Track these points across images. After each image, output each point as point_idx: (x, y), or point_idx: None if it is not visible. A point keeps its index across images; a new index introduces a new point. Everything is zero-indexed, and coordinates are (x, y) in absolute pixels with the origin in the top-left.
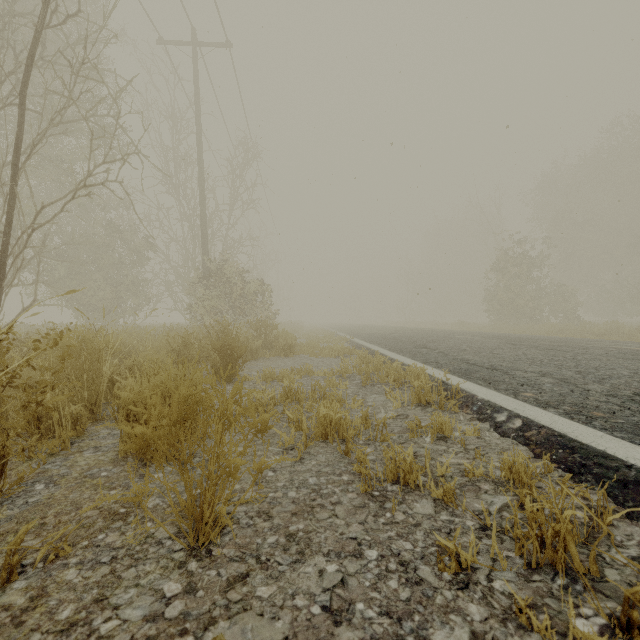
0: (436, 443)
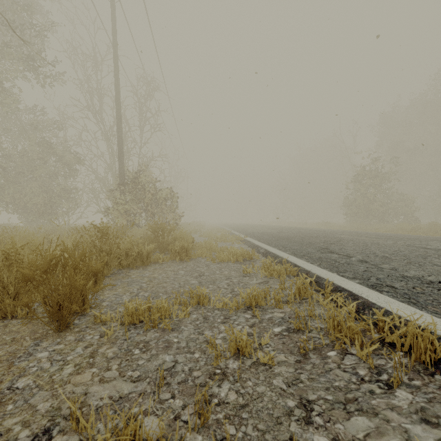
0: None
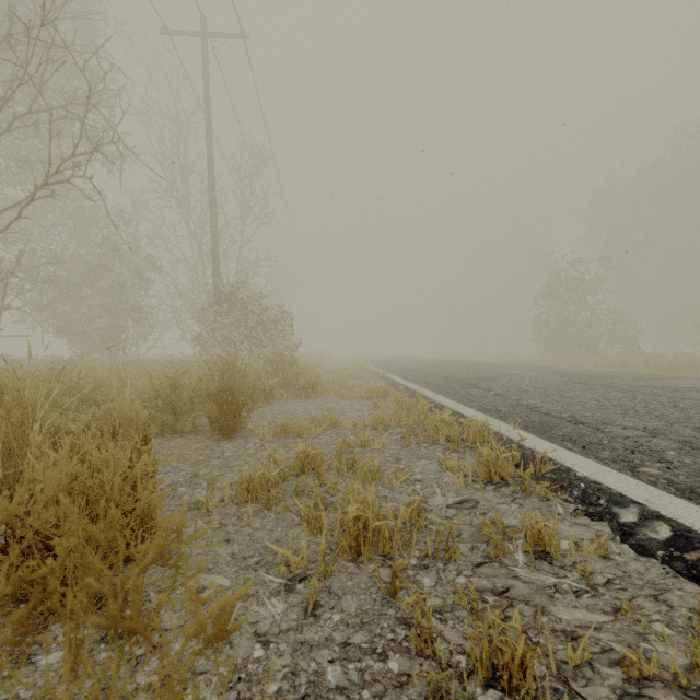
0: (536, 567)
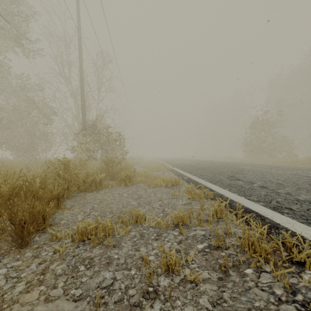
0: None
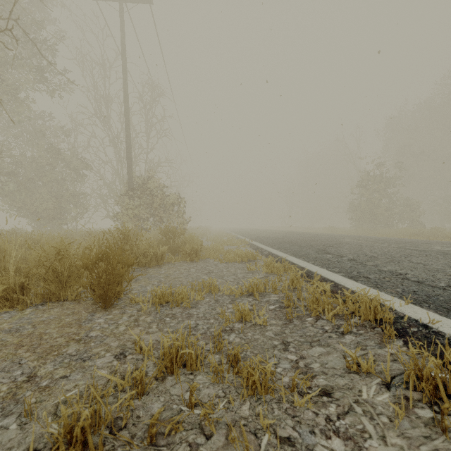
0: None
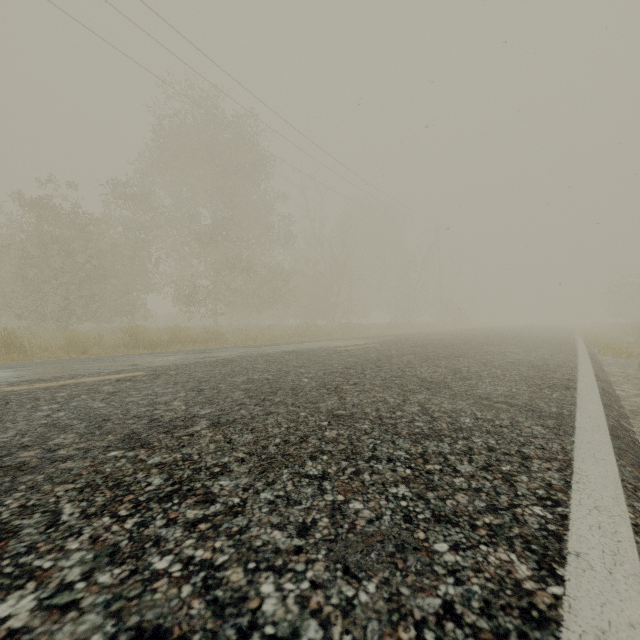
0: None
